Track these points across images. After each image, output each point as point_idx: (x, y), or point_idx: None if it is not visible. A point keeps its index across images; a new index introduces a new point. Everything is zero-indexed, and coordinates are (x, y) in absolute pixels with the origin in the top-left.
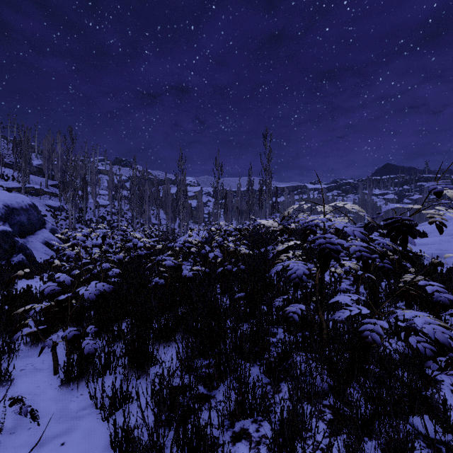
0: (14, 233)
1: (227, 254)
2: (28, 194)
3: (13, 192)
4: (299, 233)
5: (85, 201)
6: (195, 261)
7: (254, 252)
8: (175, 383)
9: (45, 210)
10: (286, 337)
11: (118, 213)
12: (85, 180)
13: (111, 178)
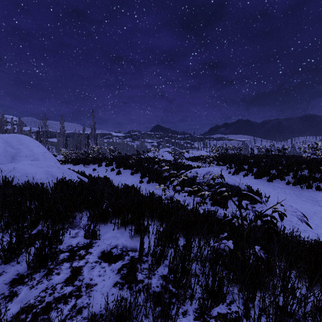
0: None
1: None
2: None
3: None
4: None
5: None
6: None
7: None
8: None
9: None
10: None
11: None
12: None
13: None
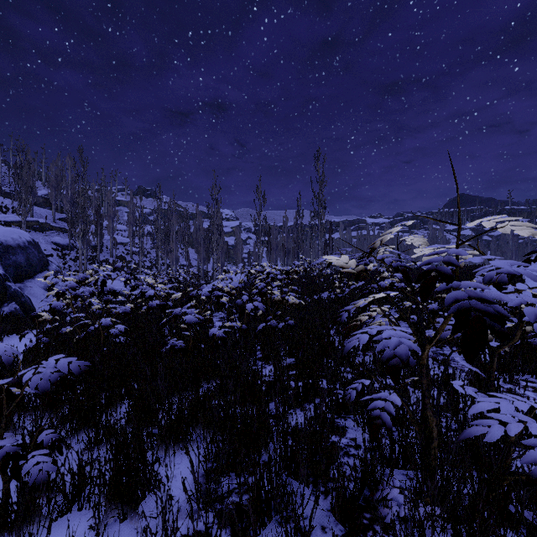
0: (6, 277)
1: (271, 303)
2: (31, 229)
3: (12, 226)
4: (360, 276)
5: (100, 238)
6: (229, 312)
7: (305, 300)
8: (185, 530)
9: (51, 249)
10: (361, 437)
11: (139, 252)
12: (99, 213)
13: (131, 210)
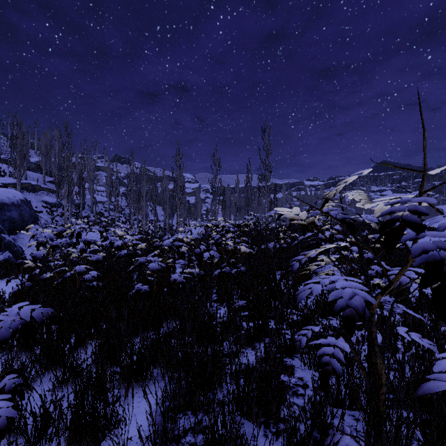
0: (1, 230)
1: (225, 252)
2: (25, 190)
3: (9, 188)
4: (300, 229)
5: (82, 197)
6: (190, 260)
7: (254, 250)
8: None
9: (41, 206)
10: (308, 376)
11: (115, 209)
12: (82, 176)
13: (109, 174)
